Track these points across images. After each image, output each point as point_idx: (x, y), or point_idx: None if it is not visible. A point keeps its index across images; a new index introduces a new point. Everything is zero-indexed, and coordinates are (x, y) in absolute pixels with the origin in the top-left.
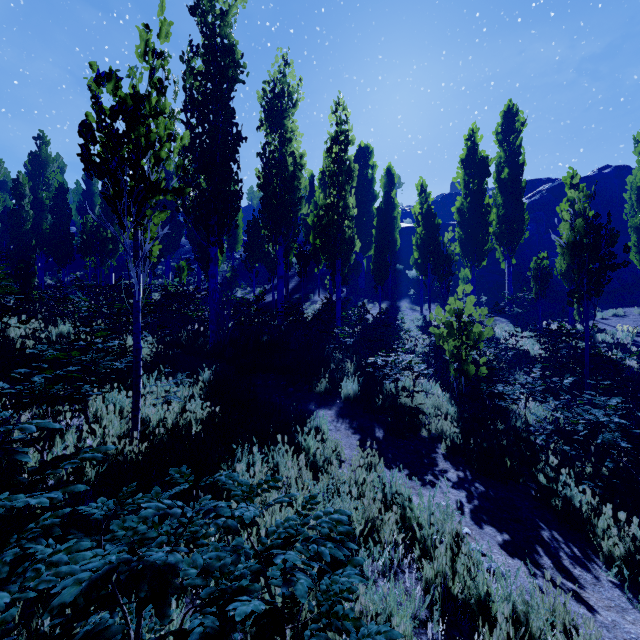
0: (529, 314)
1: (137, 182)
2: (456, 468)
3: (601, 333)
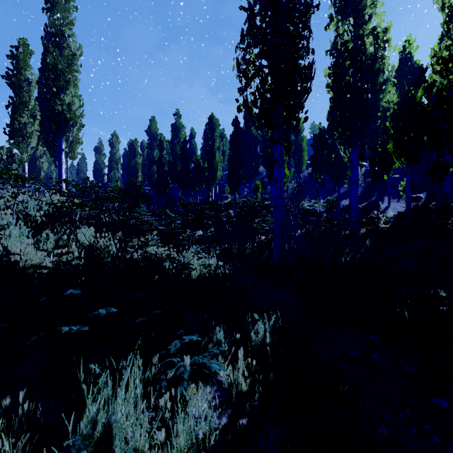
0: None
1: None
2: None
3: None
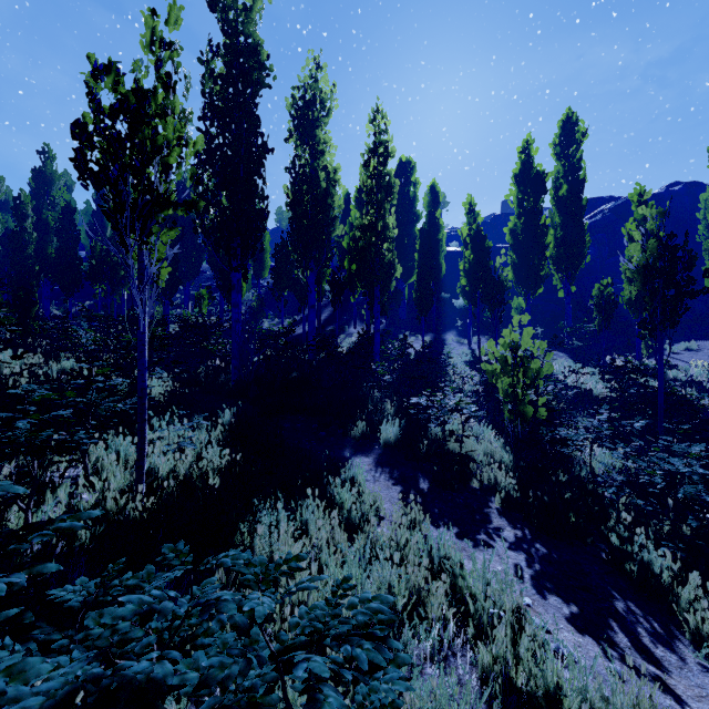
0: (590, 348)
1: (142, 193)
2: (513, 525)
3: (672, 369)
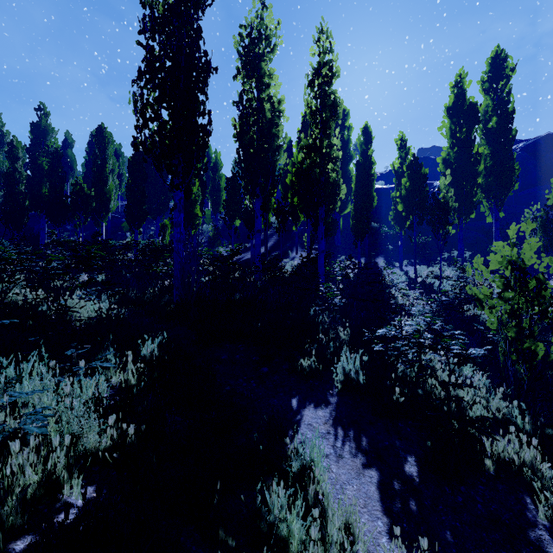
0: None
1: None
2: None
3: None
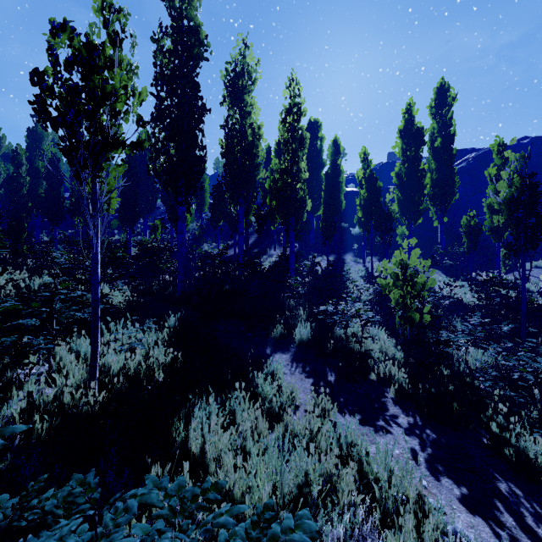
0: (459, 266)
1: (94, 134)
2: (406, 413)
3: None
